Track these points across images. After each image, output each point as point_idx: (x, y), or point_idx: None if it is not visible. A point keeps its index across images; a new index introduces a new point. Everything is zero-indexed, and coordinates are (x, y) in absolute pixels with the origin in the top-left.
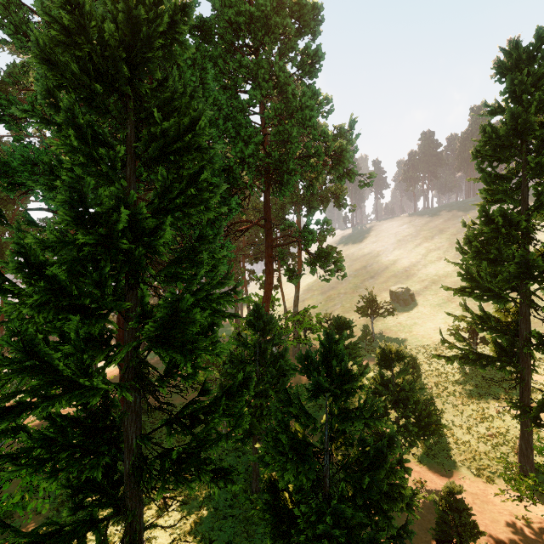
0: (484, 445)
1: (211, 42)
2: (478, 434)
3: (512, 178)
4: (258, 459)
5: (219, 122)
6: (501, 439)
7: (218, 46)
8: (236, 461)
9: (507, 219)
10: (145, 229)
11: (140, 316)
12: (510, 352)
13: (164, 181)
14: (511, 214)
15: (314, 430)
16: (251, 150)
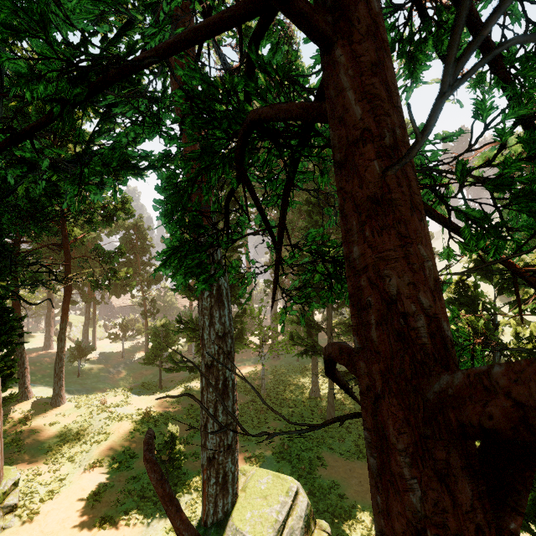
0: None
1: None
2: None
3: None
4: None
5: None
6: None
7: None
8: None
9: None
10: None
11: None
12: None
13: None
14: None
15: None
16: None
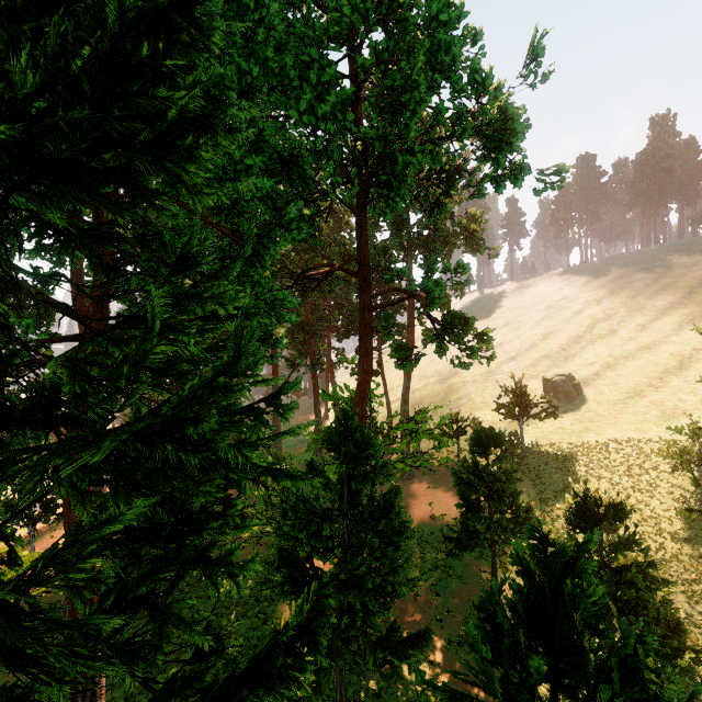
0: None
1: None
2: None
3: None
4: None
5: (267, 55)
6: None
7: None
8: None
9: None
10: None
11: None
12: None
13: (4, 37)
14: None
15: None
16: (329, 108)
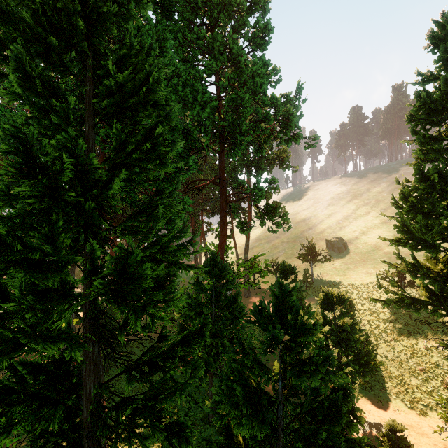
0: (416, 379)
1: (171, 19)
2: (409, 369)
3: (444, 139)
4: (213, 411)
5: (178, 88)
6: (431, 374)
7: (177, 22)
8: (195, 392)
9: (441, 176)
10: (99, 181)
11: (90, 271)
12: (440, 296)
13: (120, 135)
14: (446, 171)
15: (268, 381)
16: (207, 114)
